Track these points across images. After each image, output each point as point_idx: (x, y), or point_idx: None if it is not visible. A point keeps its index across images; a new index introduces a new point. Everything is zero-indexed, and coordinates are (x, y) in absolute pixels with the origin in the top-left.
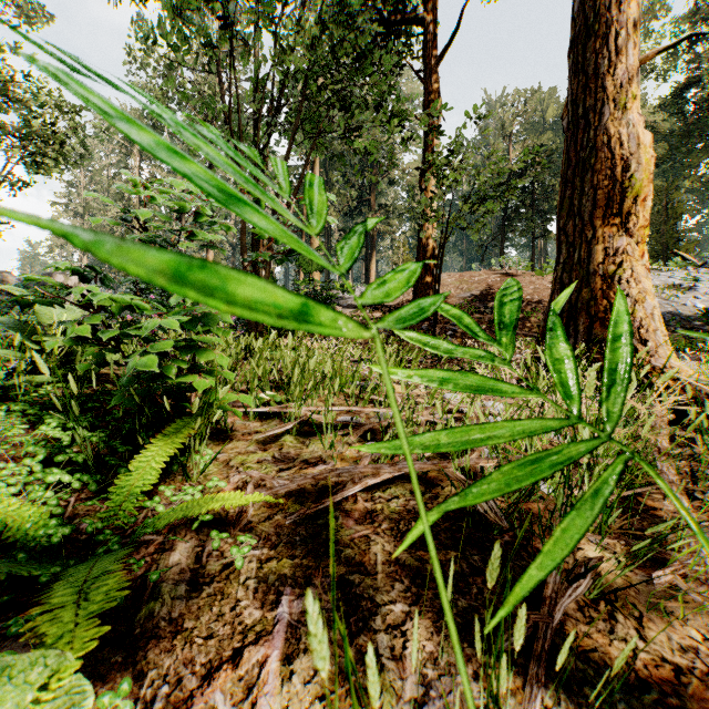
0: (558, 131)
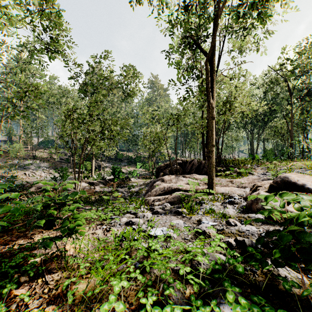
0: None
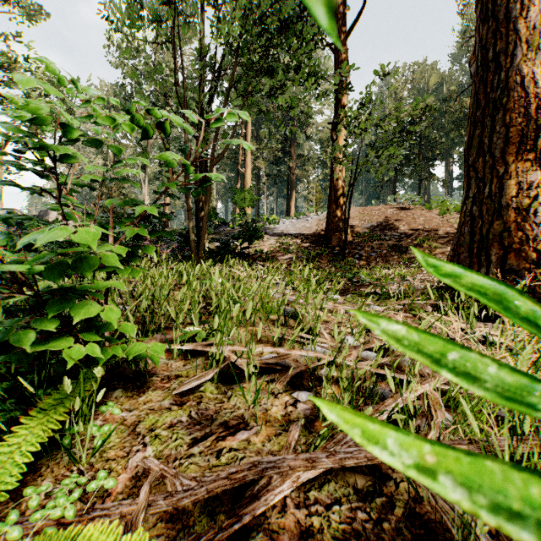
0: (439, 95)
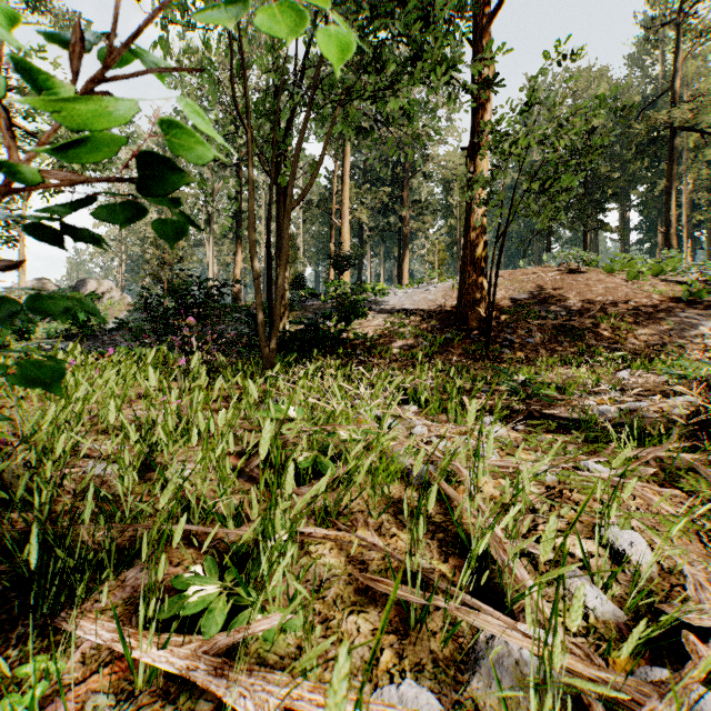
0: (611, 113)
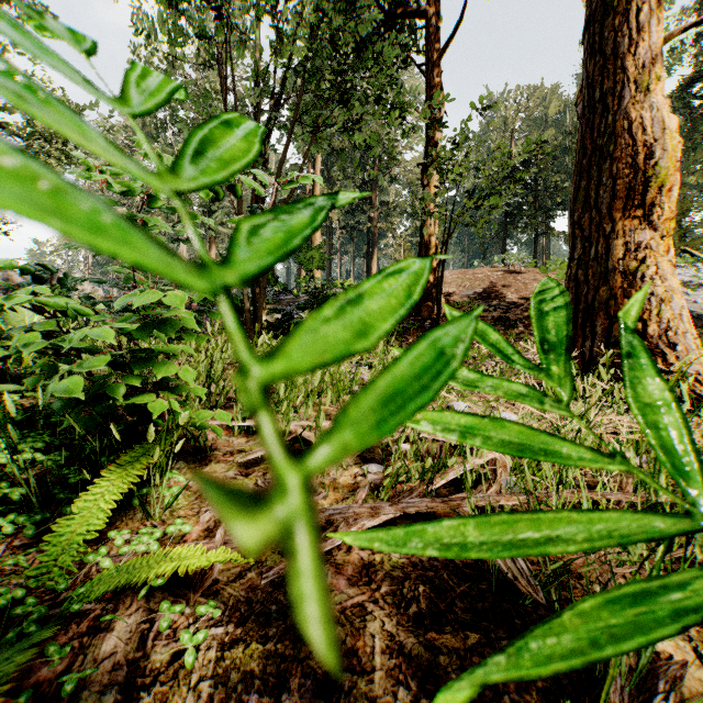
0: (561, 127)
